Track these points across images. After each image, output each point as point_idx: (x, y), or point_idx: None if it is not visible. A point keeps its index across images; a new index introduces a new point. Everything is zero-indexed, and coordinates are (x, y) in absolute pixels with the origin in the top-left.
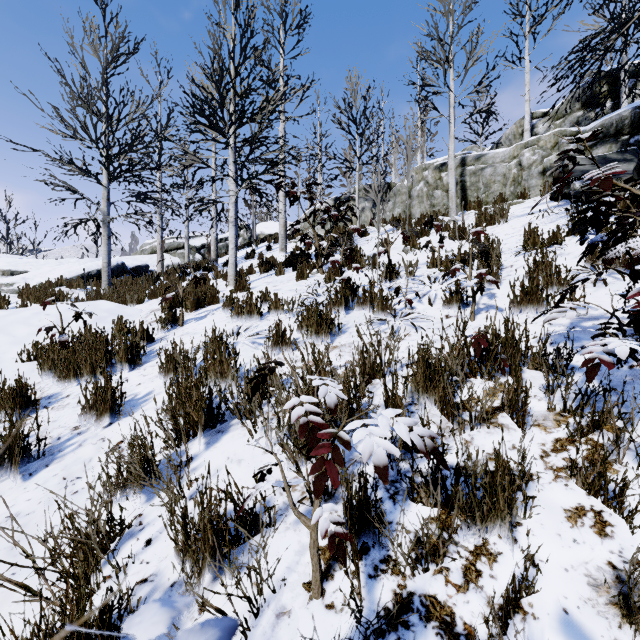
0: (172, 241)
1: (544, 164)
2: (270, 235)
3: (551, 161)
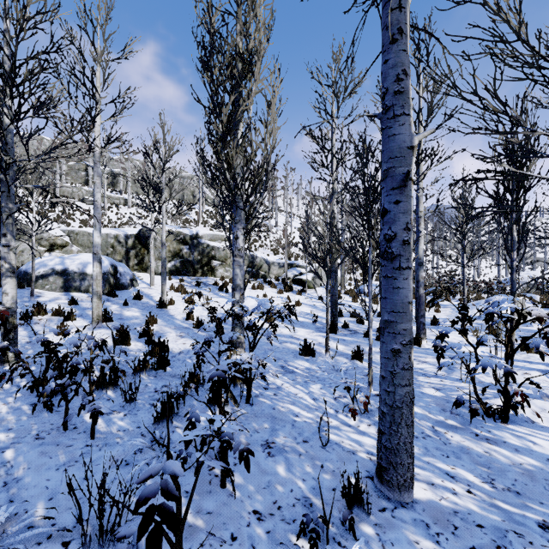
0: None
1: (79, 193)
2: None
3: (80, 193)
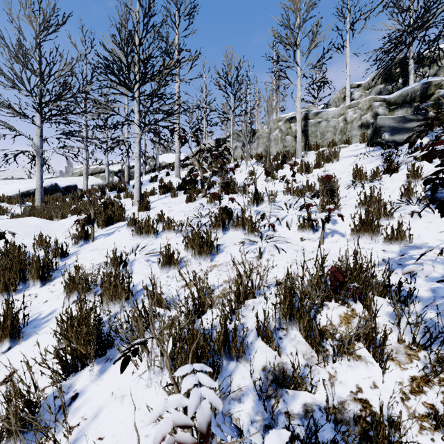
0: (96, 167)
1: (362, 120)
2: (169, 164)
3: (367, 118)
